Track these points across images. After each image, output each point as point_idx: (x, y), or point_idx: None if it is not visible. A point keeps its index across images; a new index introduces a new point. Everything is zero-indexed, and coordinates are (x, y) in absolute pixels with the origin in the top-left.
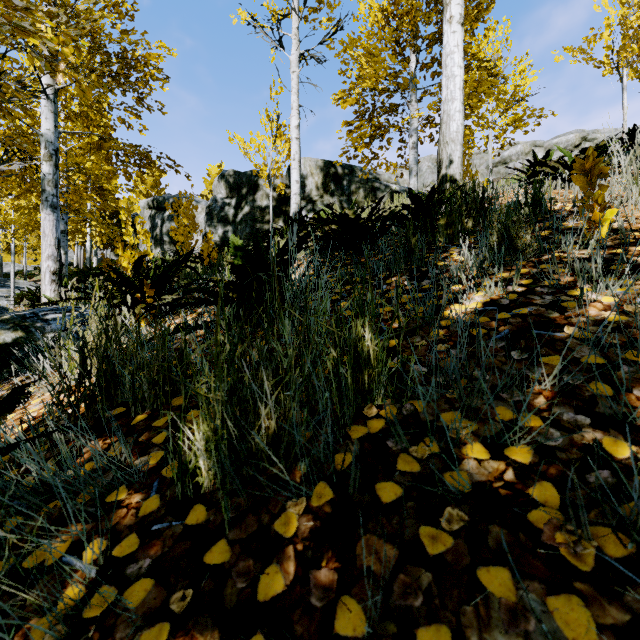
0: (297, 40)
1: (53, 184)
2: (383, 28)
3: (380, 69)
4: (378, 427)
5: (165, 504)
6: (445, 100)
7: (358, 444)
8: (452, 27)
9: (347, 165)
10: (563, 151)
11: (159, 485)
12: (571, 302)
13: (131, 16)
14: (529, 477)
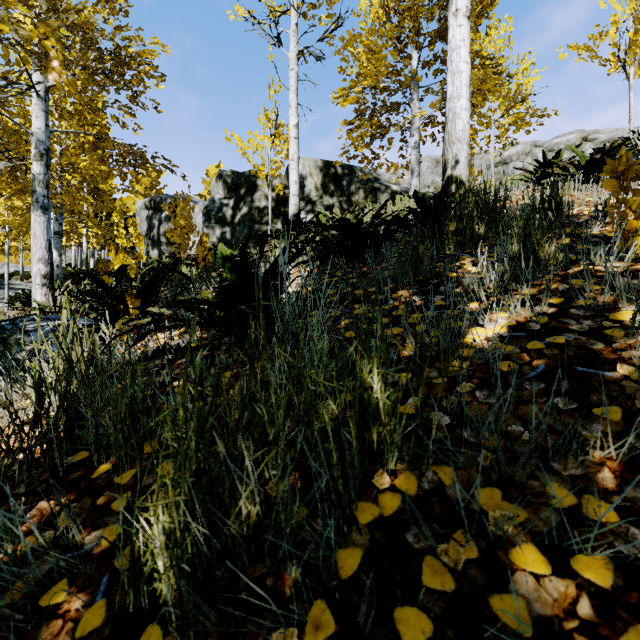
0: (296, 37)
1: (44, 185)
2: (384, 24)
3: (381, 66)
4: (393, 507)
5: (111, 617)
6: (451, 97)
7: (367, 533)
8: (458, 20)
9: (347, 165)
10: (575, 151)
11: (109, 582)
12: (617, 330)
13: (125, 12)
14: (615, 614)
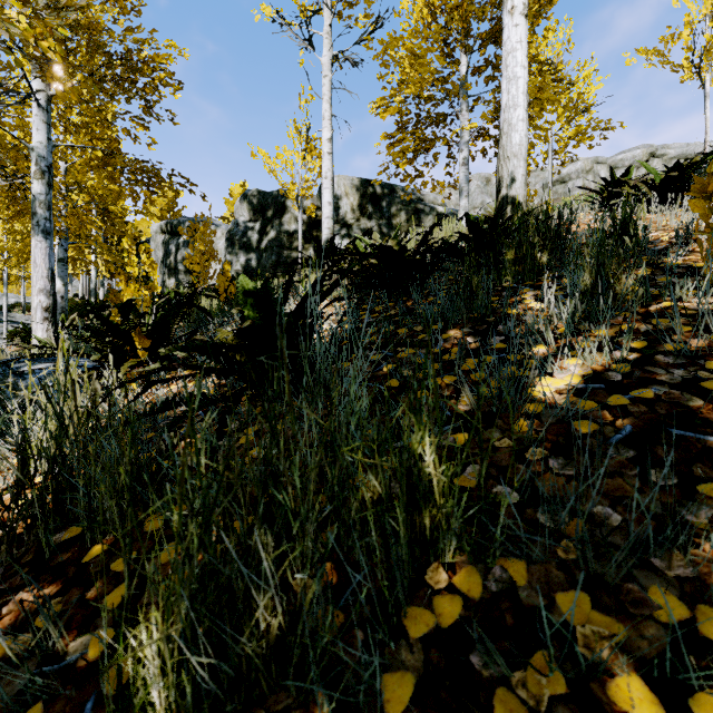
0: (329, 39)
1: (46, 206)
2: (429, 25)
3: (426, 72)
4: (452, 615)
5: None
6: (506, 107)
7: (421, 651)
8: (514, 19)
9: (387, 184)
10: (648, 168)
11: (94, 709)
12: None
13: (138, 12)
14: None
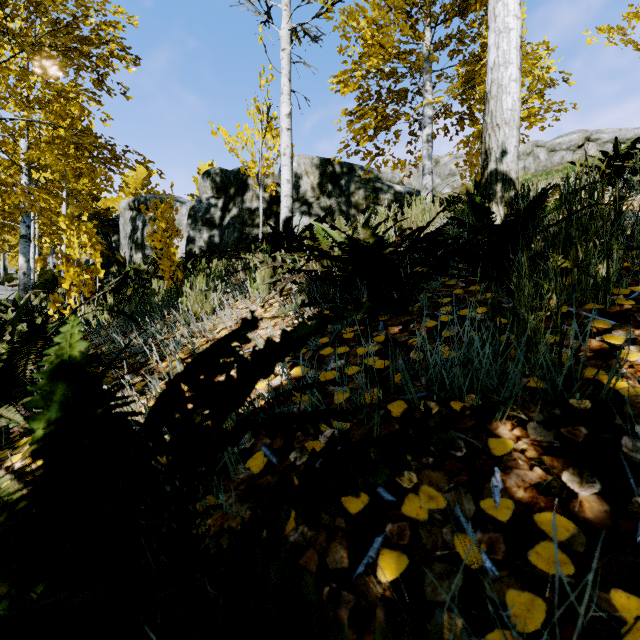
0: (288, 11)
1: None
2: None
3: (389, 43)
4: None
5: None
6: (494, 65)
7: None
8: None
9: (346, 163)
10: None
11: None
12: None
13: None
14: None
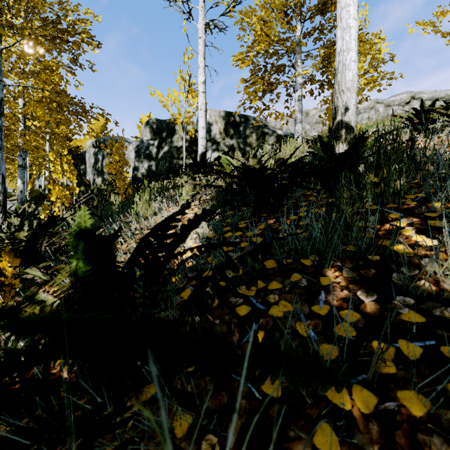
0: (203, 11)
1: None
2: (274, 0)
3: (272, 33)
4: None
5: None
6: (340, 50)
7: None
8: None
9: (243, 115)
10: None
11: None
12: None
13: None
14: None
